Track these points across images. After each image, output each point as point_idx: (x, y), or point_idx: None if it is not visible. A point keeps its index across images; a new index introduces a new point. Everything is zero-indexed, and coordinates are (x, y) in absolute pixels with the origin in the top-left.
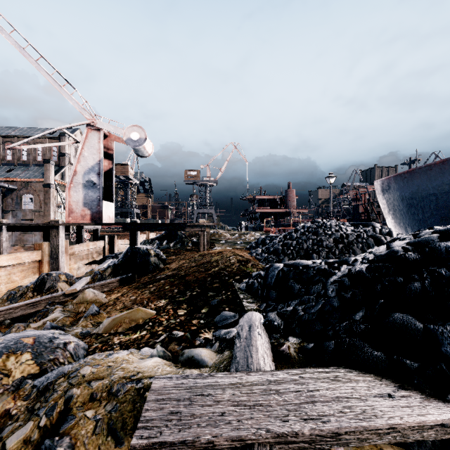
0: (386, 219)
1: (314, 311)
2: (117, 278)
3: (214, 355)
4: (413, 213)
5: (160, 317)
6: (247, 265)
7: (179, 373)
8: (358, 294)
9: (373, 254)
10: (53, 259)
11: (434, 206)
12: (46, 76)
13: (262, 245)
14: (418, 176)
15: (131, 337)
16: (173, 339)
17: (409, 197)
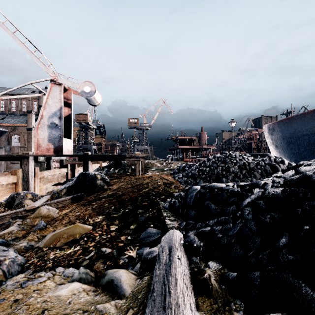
0: (271, 152)
1: (232, 234)
2: (70, 196)
3: (133, 280)
4: (291, 148)
5: (95, 232)
6: (170, 187)
7: (91, 308)
8: (277, 218)
9: (284, 178)
10: (25, 182)
11: (306, 143)
12: (20, 44)
13: (183, 171)
14: (295, 121)
15: (65, 253)
16: (100, 257)
17: (288, 137)
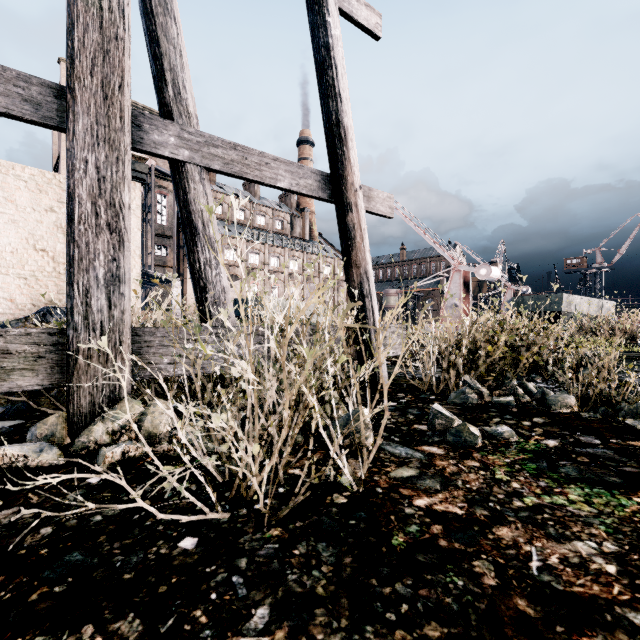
0: None
1: None
2: None
3: None
4: None
5: None
6: None
7: None
8: None
9: None
10: None
11: None
12: None
13: None
14: None
15: None
16: None
17: None
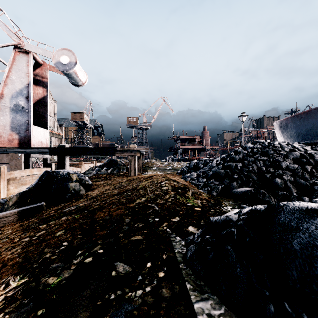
0: None
1: None
2: (16, 209)
3: None
4: None
5: None
6: (185, 194)
7: None
8: None
9: None
10: None
11: None
12: None
13: (195, 169)
14: (313, 115)
15: None
16: None
17: (304, 134)
